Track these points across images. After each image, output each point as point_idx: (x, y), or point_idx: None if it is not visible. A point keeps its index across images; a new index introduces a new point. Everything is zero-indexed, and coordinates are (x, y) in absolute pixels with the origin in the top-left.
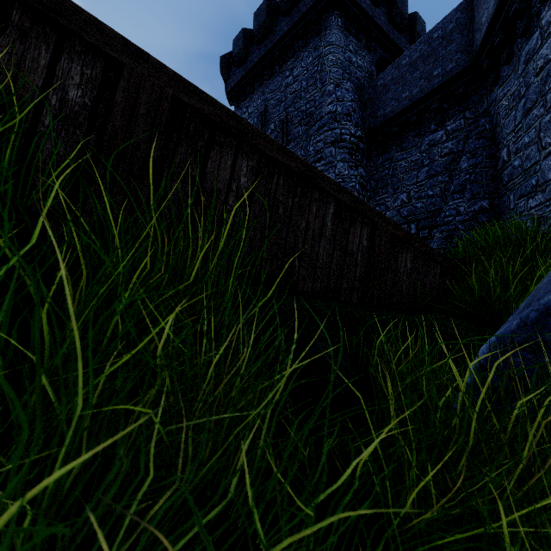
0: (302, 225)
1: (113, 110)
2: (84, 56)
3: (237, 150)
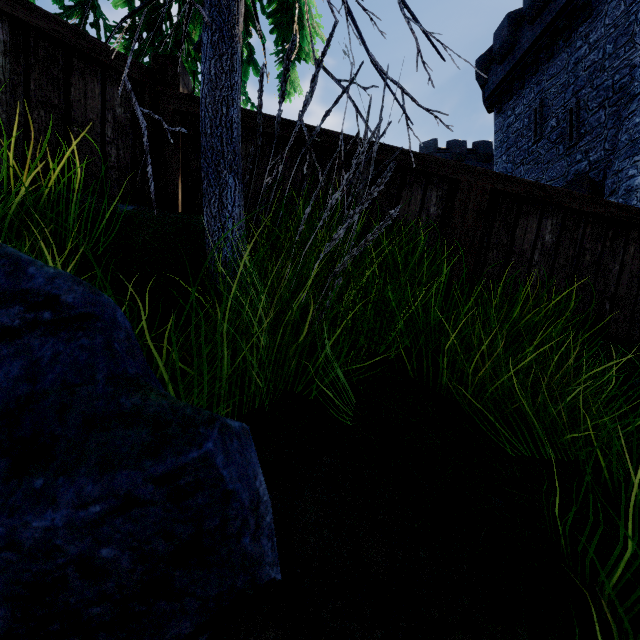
0: (614, 269)
1: (453, 213)
2: (438, 185)
3: (541, 213)
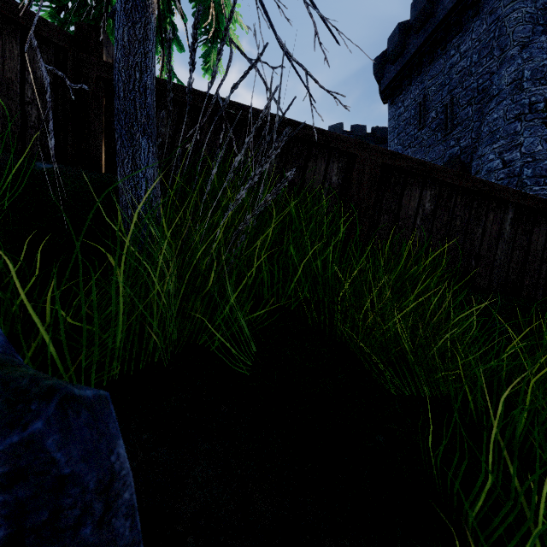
0: (478, 232)
1: (351, 182)
2: (339, 158)
3: (422, 185)
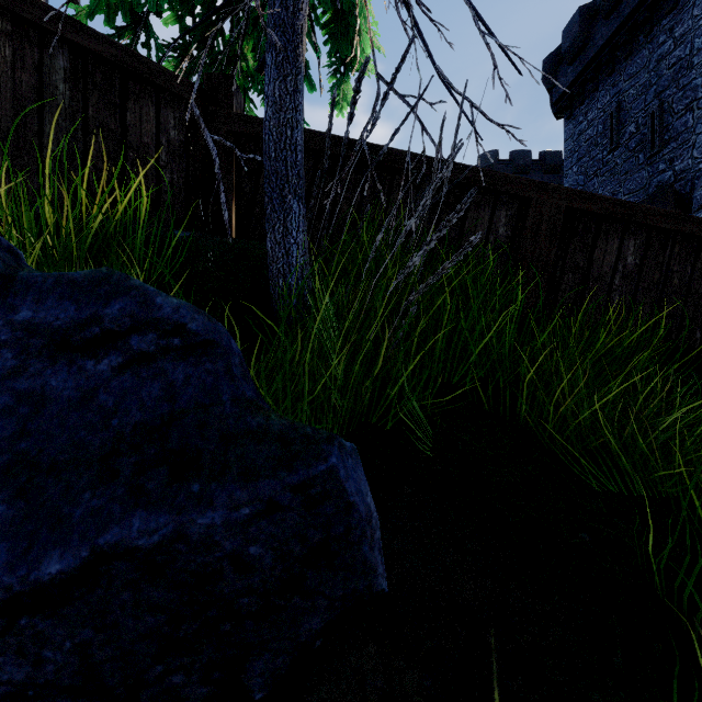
0: None
1: (524, 234)
2: (507, 204)
3: (622, 232)
